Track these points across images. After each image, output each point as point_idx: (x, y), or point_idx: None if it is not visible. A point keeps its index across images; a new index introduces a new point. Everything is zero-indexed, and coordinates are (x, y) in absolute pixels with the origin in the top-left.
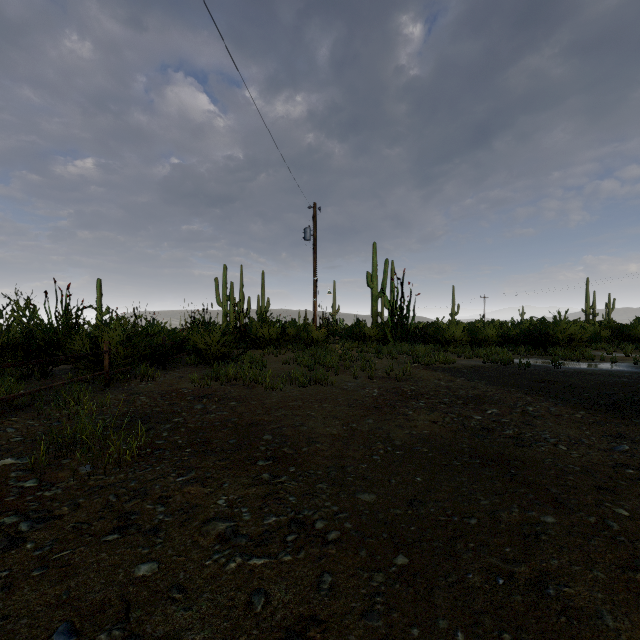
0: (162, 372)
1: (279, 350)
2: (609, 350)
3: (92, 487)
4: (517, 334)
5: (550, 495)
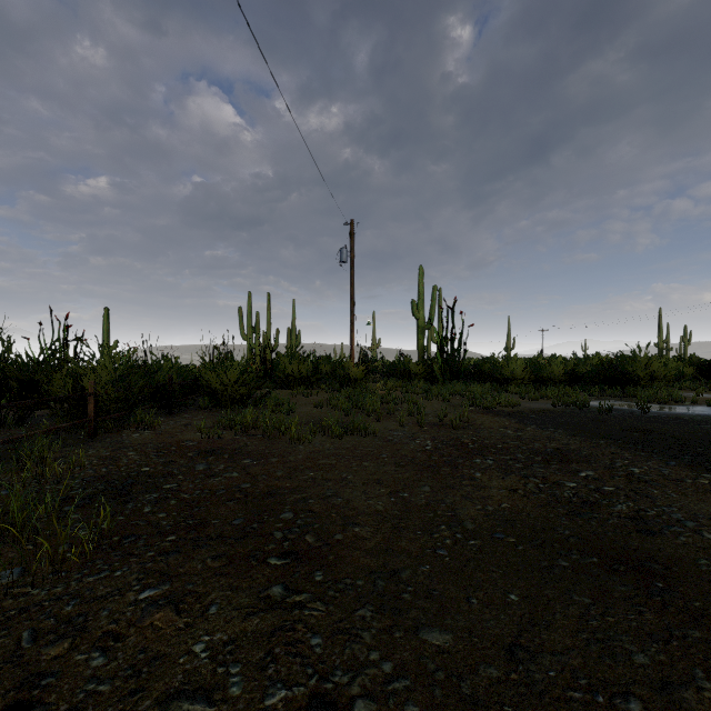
0: (166, 418)
1: (310, 390)
2: (699, 390)
3: (6, 611)
4: (587, 371)
5: None
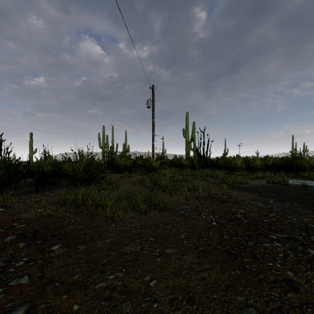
0: (29, 195)
1: (131, 174)
2: None
3: None
4: (272, 164)
5: None
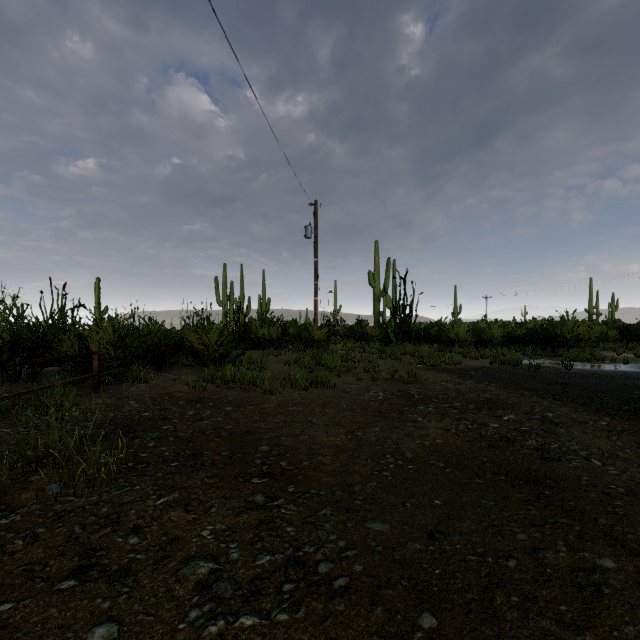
0: (156, 374)
1: (279, 350)
2: (619, 350)
3: (58, 512)
4: (523, 334)
5: (600, 527)
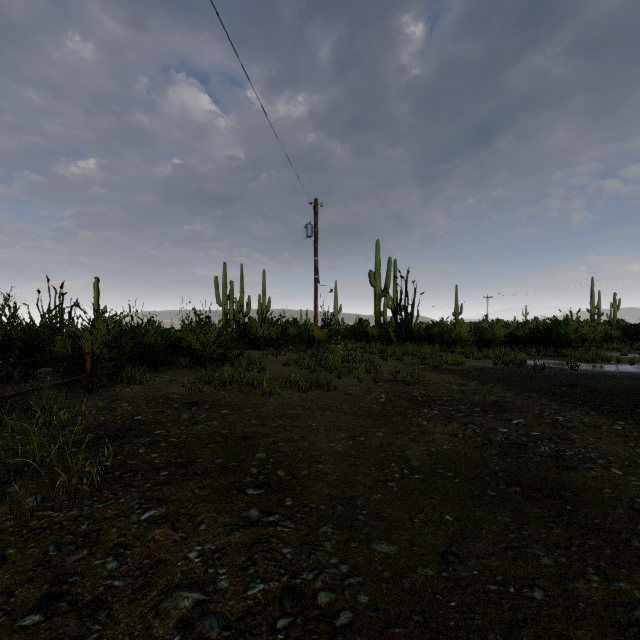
0: (153, 375)
1: (279, 351)
2: (624, 351)
3: (32, 529)
4: (525, 334)
5: (633, 551)
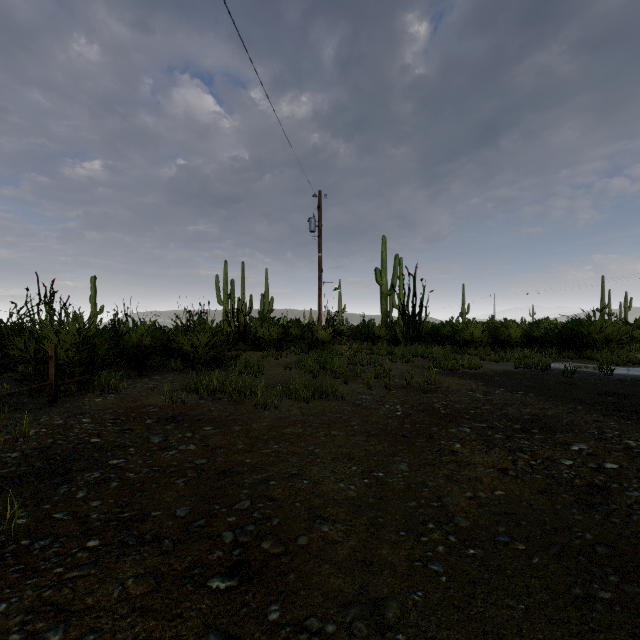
0: (135, 380)
1: (280, 352)
2: None
3: None
4: (542, 334)
5: None
